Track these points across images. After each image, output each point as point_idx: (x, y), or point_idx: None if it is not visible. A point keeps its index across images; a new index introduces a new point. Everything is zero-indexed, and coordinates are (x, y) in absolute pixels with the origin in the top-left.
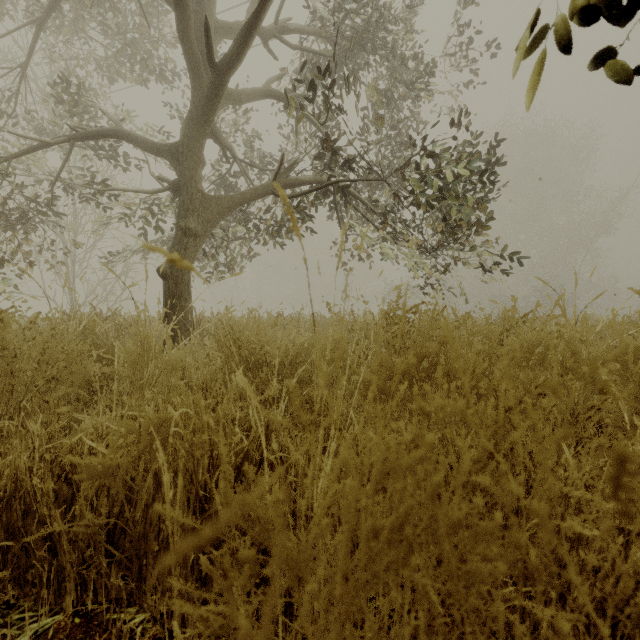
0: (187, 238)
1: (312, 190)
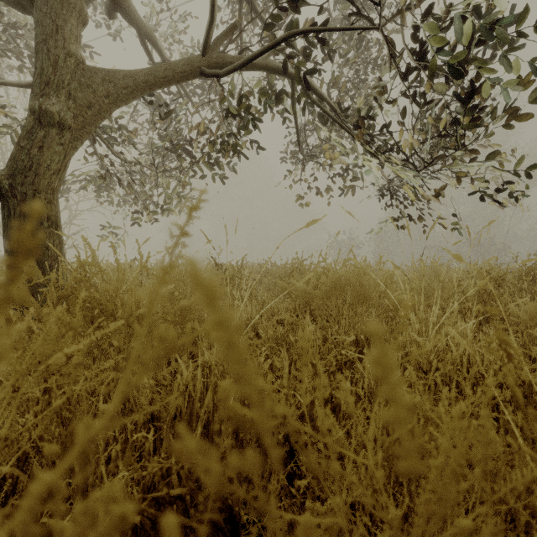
0: (44, 129)
1: (257, 54)
